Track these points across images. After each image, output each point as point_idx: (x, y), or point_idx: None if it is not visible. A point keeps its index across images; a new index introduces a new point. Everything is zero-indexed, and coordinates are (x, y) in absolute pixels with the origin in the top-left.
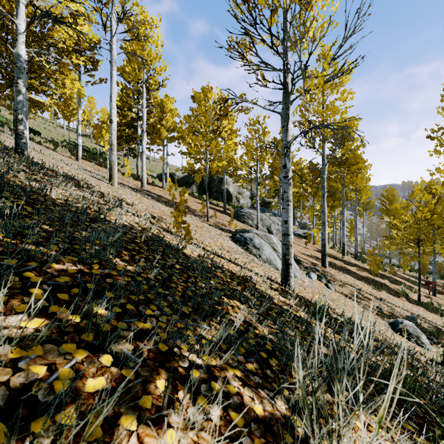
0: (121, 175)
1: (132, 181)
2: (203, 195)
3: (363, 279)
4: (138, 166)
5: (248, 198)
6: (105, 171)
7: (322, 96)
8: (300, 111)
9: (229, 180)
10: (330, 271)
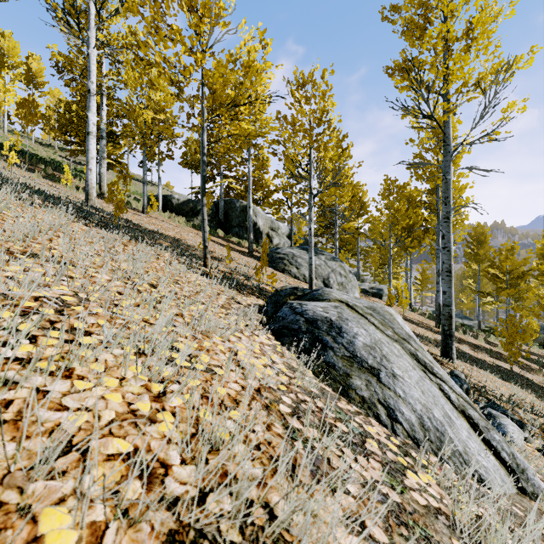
0: (62, 186)
1: (77, 195)
2: (218, 231)
3: (501, 373)
4: (102, 175)
5: (285, 236)
6: (23, 173)
7: (454, 3)
8: (406, 34)
9: (257, 210)
10: (465, 370)
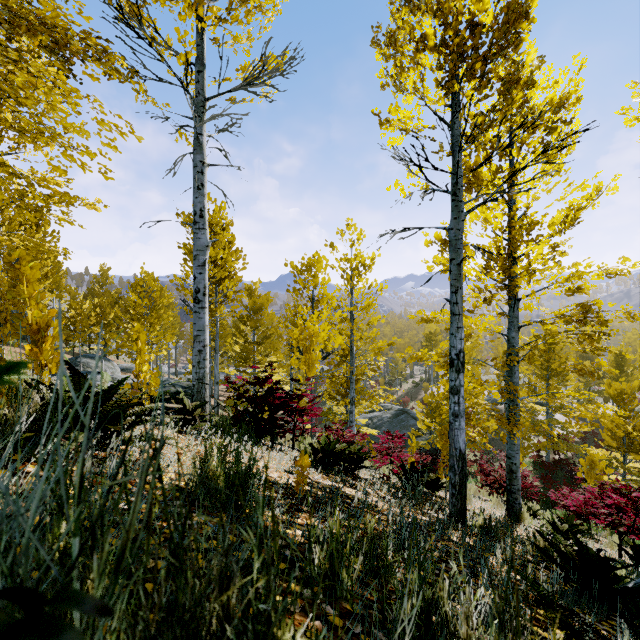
0: None
1: None
2: None
3: None
4: None
5: None
6: None
7: None
8: None
9: None
10: None
